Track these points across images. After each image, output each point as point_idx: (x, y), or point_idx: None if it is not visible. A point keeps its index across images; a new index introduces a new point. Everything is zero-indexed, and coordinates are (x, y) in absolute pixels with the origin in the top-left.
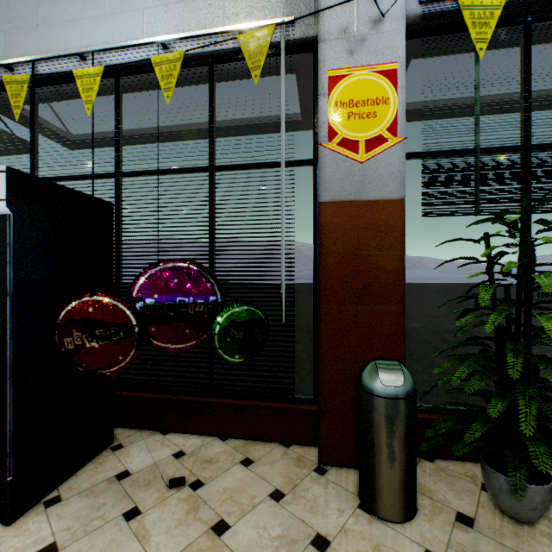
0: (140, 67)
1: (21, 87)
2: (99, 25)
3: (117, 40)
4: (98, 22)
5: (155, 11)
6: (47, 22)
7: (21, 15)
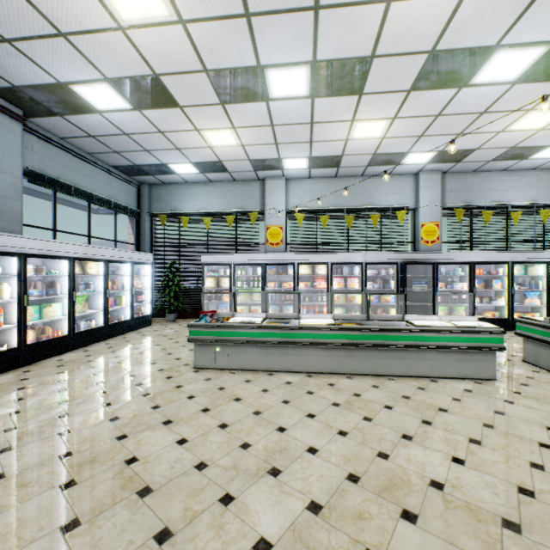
0: (517, 206)
1: (488, 215)
2: (505, 193)
3: (512, 198)
4: (505, 192)
5: (527, 191)
6: (483, 189)
7: (472, 186)
